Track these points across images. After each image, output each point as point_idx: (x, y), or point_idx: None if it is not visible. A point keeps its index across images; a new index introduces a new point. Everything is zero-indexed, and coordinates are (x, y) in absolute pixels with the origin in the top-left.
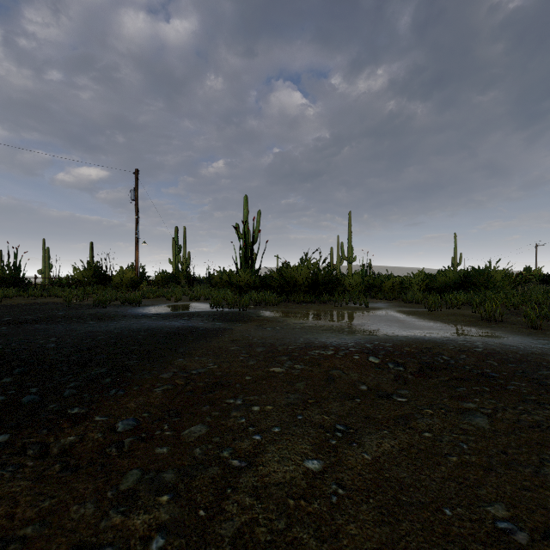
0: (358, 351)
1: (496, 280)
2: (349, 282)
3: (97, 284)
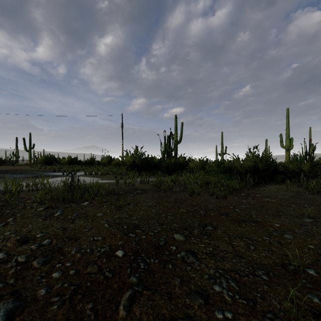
0: None
1: (242, 165)
2: (190, 165)
3: (110, 164)
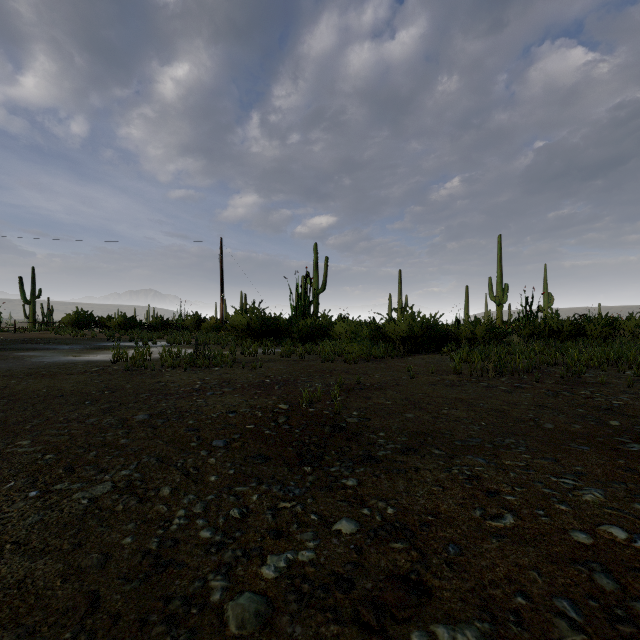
0: (1, 354)
1: (395, 329)
2: (337, 329)
3: (198, 328)
